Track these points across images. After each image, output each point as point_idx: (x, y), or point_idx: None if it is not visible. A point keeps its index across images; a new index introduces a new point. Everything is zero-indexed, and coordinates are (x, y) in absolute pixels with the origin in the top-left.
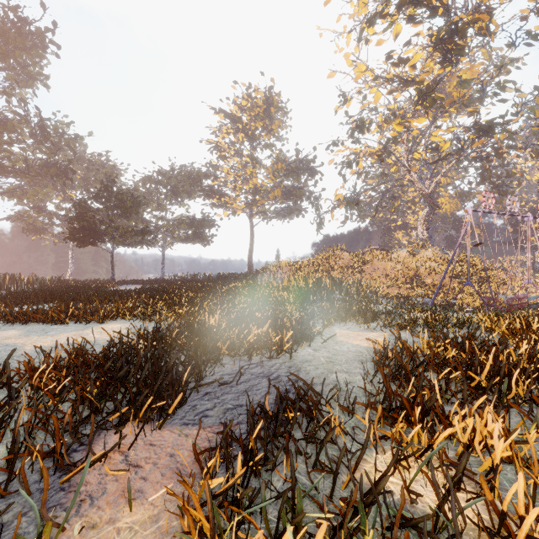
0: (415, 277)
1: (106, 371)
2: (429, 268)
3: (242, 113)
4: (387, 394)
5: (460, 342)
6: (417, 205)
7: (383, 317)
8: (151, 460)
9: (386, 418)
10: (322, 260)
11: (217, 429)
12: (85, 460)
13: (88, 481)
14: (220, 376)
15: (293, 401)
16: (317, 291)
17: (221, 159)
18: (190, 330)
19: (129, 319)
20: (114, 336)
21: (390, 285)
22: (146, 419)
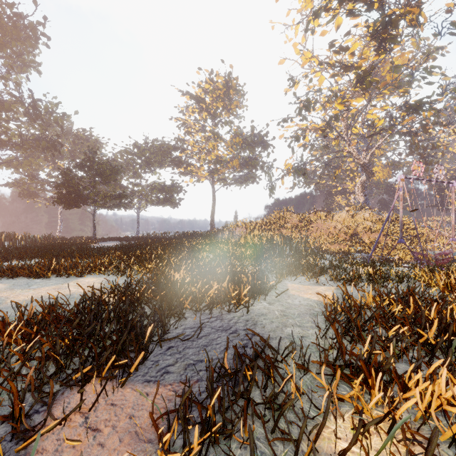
0: (354, 235)
1: (75, 327)
2: (366, 227)
3: (206, 95)
4: (340, 351)
5: (402, 297)
6: (354, 173)
7: (329, 272)
8: (110, 422)
9: (340, 377)
10: (274, 220)
11: (178, 387)
12: (43, 424)
13: (44, 448)
14: (182, 329)
15: (251, 359)
16: (271, 248)
17: (187, 134)
18: (157, 285)
19: (104, 273)
20: (88, 290)
21: (332, 241)
22: (107, 380)
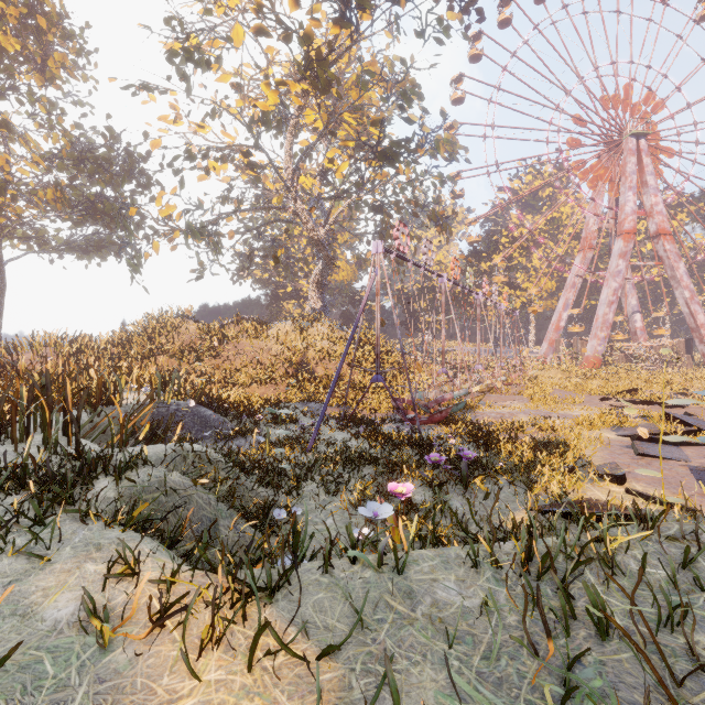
0: (302, 365)
1: None
2: (322, 350)
3: None
4: None
5: None
6: (311, 266)
7: None
8: None
9: None
10: (141, 335)
11: None
12: None
13: None
14: None
15: None
16: None
17: None
18: None
19: None
20: None
21: (262, 379)
22: None
